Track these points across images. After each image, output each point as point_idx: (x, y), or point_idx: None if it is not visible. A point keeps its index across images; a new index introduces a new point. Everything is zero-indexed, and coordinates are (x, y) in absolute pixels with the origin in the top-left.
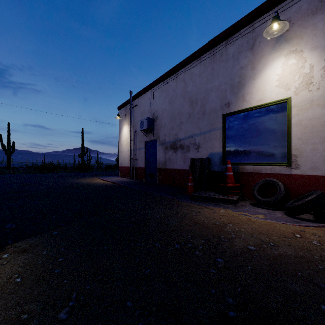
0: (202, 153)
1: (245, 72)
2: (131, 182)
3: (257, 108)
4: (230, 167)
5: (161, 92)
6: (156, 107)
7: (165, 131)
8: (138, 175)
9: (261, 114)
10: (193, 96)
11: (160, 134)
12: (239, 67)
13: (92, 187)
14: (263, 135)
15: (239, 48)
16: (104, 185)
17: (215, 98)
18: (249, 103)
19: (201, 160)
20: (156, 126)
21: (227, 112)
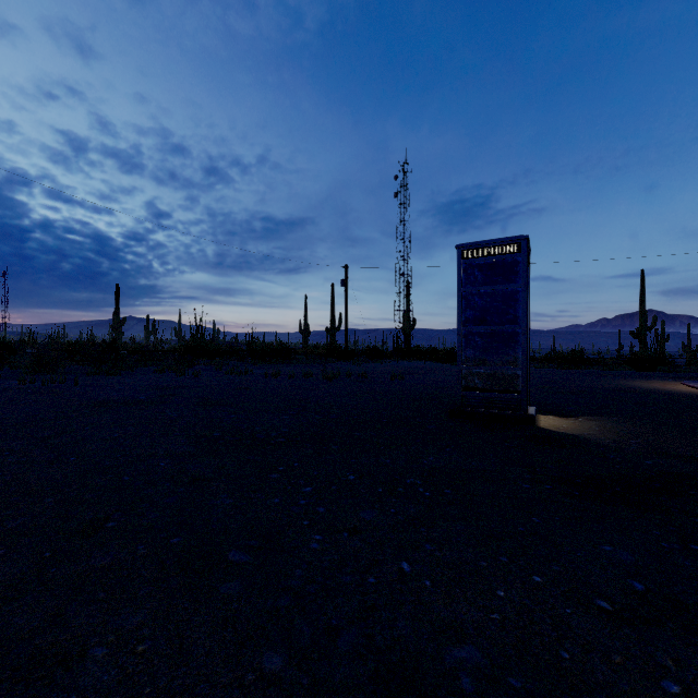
0: None
1: None
2: None
3: None
4: None
5: None
6: None
7: None
8: None
9: None
10: None
11: None
12: None
13: (663, 394)
14: None
15: None
16: (692, 394)
17: None
18: None
19: None
20: None
21: None
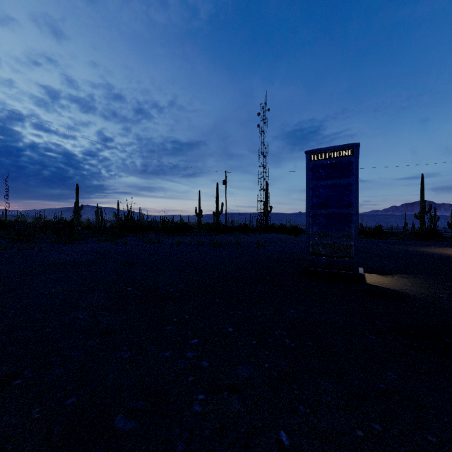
0: None
1: None
2: None
3: None
4: None
5: None
6: None
7: None
8: None
9: None
10: None
11: None
12: None
13: (447, 257)
14: None
15: None
16: None
17: None
18: None
19: None
20: None
21: None
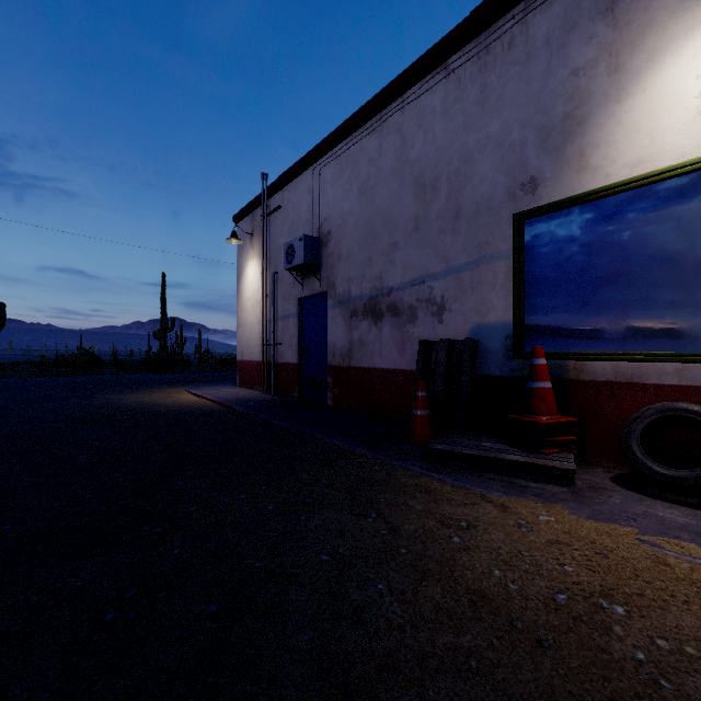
0: (452, 325)
1: (586, 85)
2: (262, 402)
3: (628, 189)
4: (545, 365)
5: (339, 168)
6: (327, 210)
7: (351, 270)
8: (282, 383)
9: (641, 204)
10: (425, 170)
11: (337, 277)
12: (567, 73)
13: (156, 416)
14: (648, 268)
15: (569, 15)
16: (192, 409)
17: (491, 171)
18: (600, 174)
19: (451, 344)
20: (327, 258)
21: (529, 207)
